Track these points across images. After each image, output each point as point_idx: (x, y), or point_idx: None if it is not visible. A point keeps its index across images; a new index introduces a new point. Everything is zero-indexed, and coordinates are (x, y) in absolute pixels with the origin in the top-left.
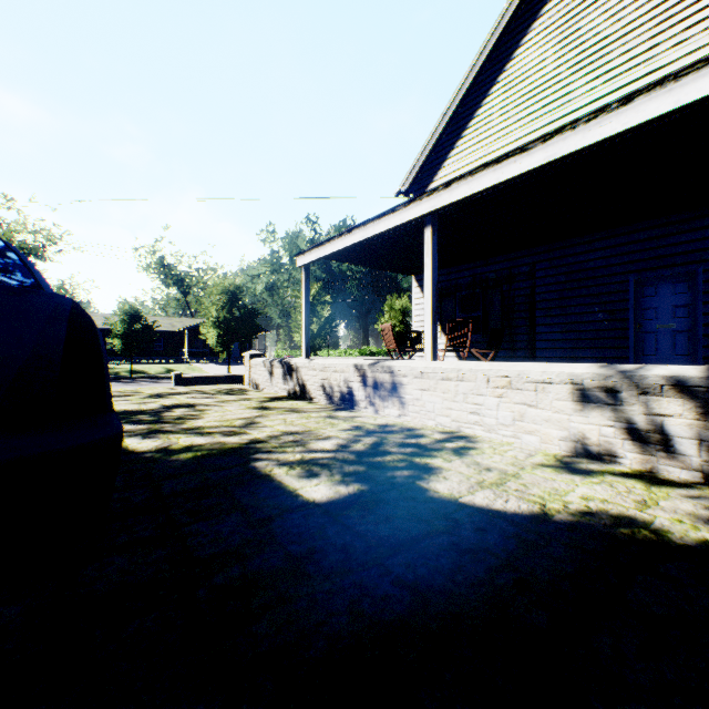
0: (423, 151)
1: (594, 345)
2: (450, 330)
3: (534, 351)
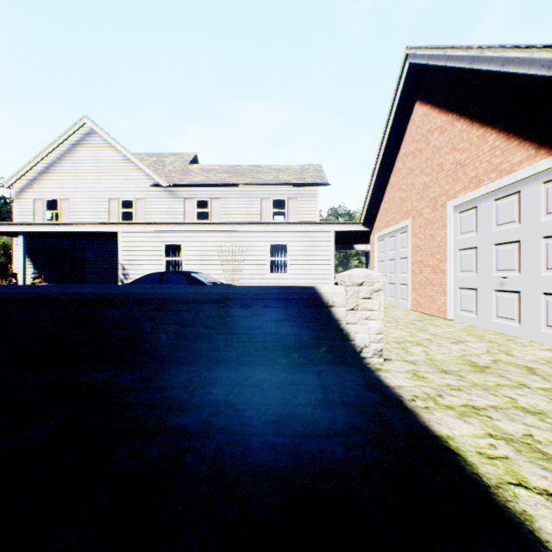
0: (23, 170)
1: (108, 280)
2: (34, 277)
3: (85, 282)
